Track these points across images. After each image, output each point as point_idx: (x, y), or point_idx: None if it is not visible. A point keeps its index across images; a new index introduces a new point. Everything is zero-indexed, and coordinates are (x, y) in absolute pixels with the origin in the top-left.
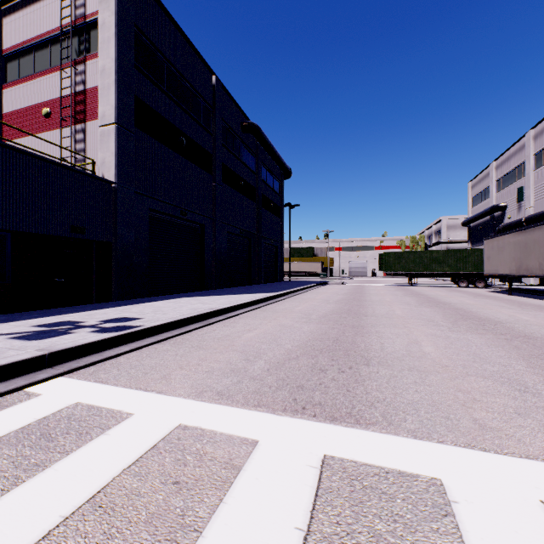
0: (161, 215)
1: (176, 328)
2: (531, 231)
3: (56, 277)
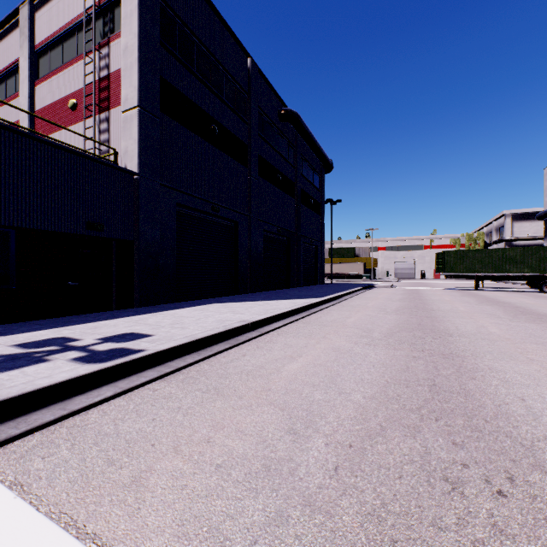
0: (191, 211)
1: (193, 351)
2: None
3: (70, 280)
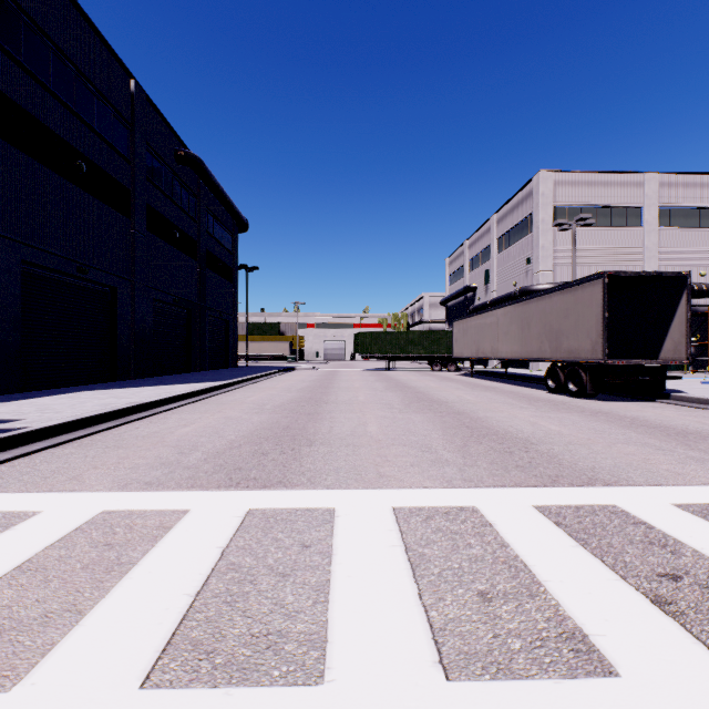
0: (44, 271)
1: (80, 429)
2: (486, 316)
3: None
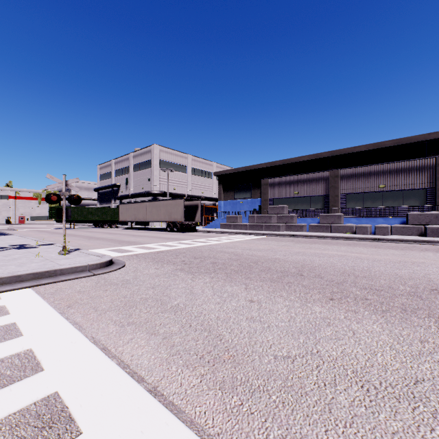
0: None
1: None
2: (141, 204)
3: None
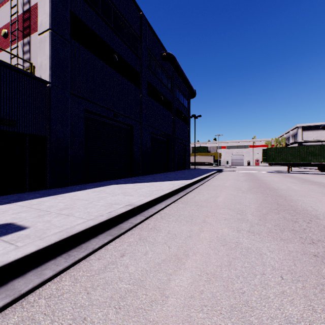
0: (97, 116)
1: (63, 251)
2: None
3: None
